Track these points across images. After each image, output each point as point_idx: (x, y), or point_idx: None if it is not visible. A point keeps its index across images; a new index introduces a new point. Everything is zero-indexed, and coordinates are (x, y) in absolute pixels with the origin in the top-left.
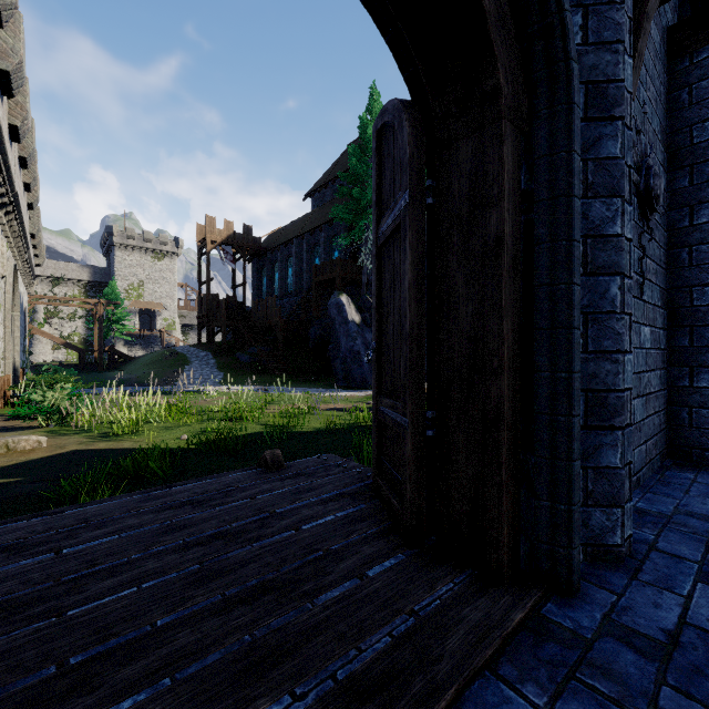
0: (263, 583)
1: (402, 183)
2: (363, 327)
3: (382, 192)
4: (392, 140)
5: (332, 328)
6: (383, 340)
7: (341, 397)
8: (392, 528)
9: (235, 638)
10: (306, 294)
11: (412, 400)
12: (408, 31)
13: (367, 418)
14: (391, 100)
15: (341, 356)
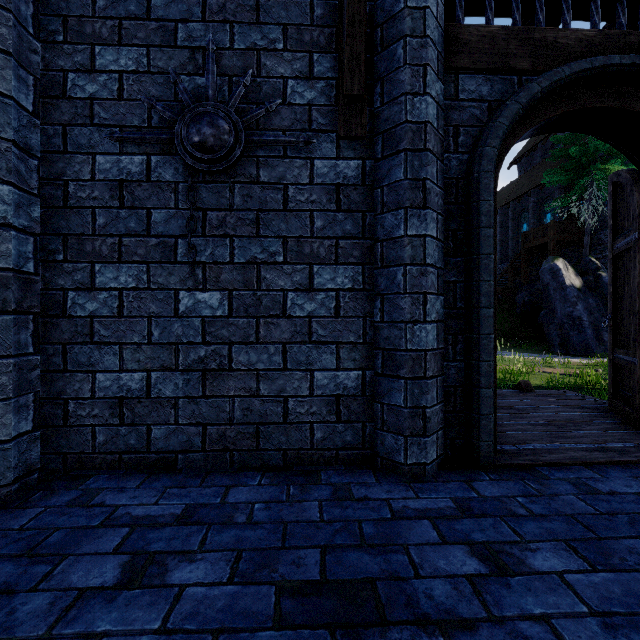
0: (546, 423)
1: (633, 226)
2: (585, 291)
3: (617, 220)
4: (625, 192)
5: (545, 294)
6: (618, 313)
7: (558, 362)
8: (625, 423)
9: (542, 431)
10: (512, 261)
11: (639, 348)
12: (636, 155)
13: (594, 381)
14: (624, 172)
15: (556, 322)
